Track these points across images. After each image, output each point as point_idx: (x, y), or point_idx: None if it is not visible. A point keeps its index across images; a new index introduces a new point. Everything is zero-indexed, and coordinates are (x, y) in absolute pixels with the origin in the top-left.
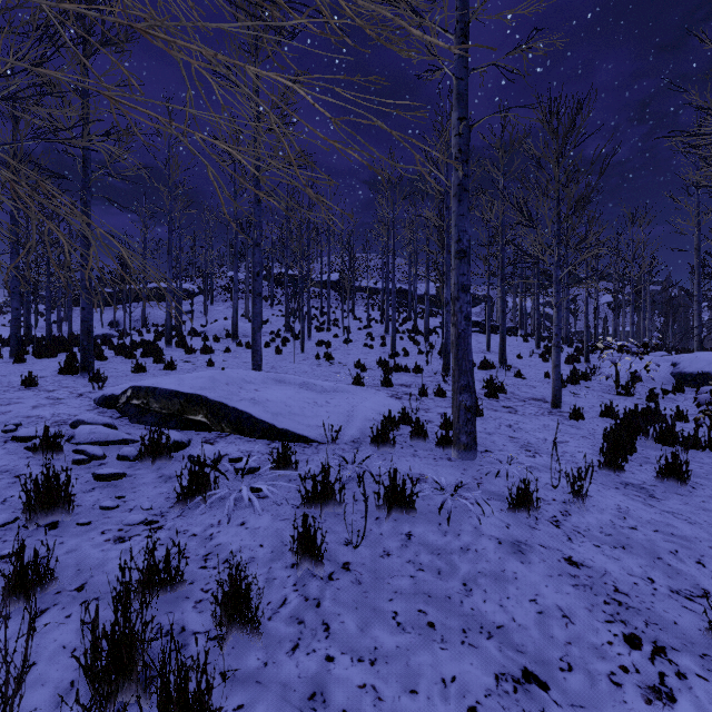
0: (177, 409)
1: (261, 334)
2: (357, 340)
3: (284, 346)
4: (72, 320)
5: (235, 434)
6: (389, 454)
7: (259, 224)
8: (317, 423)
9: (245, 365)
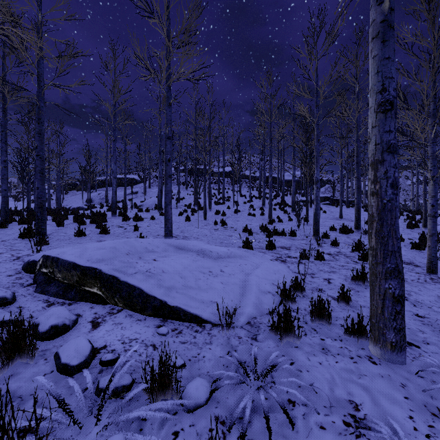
0: (75, 281)
1: (178, 206)
2: (243, 211)
3: (192, 215)
4: (67, 199)
5: (127, 309)
6: (295, 349)
7: (170, 122)
8: (211, 297)
9: (161, 229)
